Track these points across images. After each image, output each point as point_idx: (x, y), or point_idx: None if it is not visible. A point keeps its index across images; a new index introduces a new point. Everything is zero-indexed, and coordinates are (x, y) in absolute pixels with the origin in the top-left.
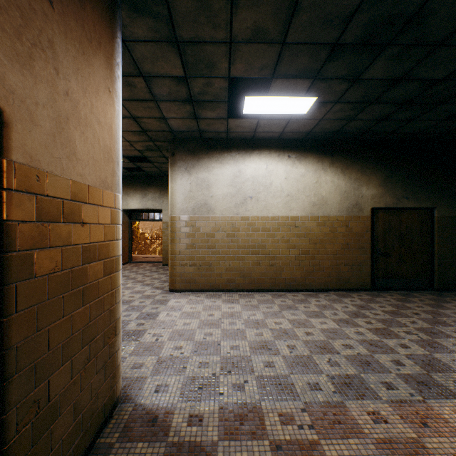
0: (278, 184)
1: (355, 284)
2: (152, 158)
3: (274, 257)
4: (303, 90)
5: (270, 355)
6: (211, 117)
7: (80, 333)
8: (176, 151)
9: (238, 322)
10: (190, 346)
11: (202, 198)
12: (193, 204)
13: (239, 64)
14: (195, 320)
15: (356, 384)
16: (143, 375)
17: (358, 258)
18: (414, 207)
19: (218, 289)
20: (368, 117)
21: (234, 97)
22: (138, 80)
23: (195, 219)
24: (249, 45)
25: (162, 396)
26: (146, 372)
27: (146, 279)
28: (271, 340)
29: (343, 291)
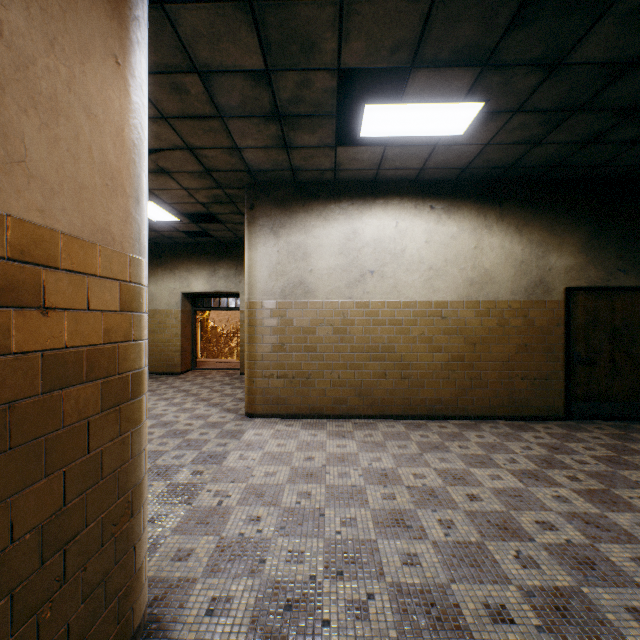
0: (415, 250)
1: (539, 409)
2: (222, 216)
3: (408, 365)
4: (463, 89)
5: (410, 541)
6: (309, 144)
7: (36, 533)
8: (256, 202)
9: (353, 472)
10: (274, 517)
11: (296, 274)
12: (282, 283)
13: (356, 42)
14: (284, 467)
15: (578, 611)
16: (190, 574)
17: (543, 367)
18: (636, 286)
19: (321, 414)
20: (565, 137)
21: (345, 111)
22: (191, 80)
23: (286, 306)
24: (373, 1)
25: (219, 624)
26: (195, 568)
27: (214, 396)
28: (409, 510)
29: (519, 420)
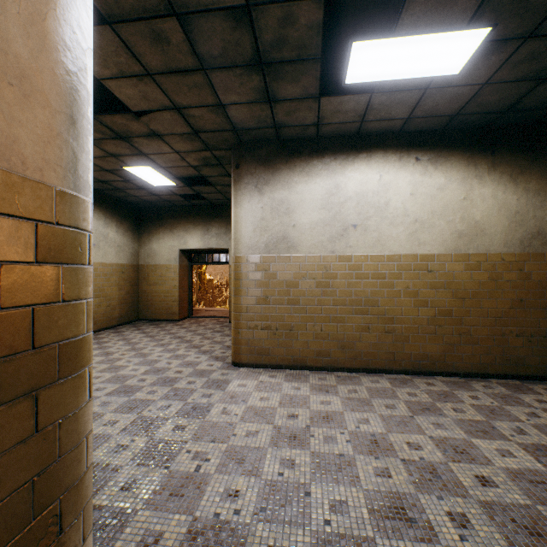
0: (400, 203)
1: (537, 368)
2: (212, 178)
3: (392, 319)
4: (468, 11)
5: (417, 544)
6: (292, 96)
7: None
8: (241, 161)
9: (339, 437)
10: (253, 493)
11: (280, 229)
12: (266, 238)
13: None
14: (266, 426)
15: None
16: None
17: (541, 324)
18: None
19: (303, 366)
20: None
21: (329, 59)
22: (170, 26)
23: (269, 261)
24: None
25: None
26: None
27: (204, 343)
28: (409, 494)
29: (514, 379)
